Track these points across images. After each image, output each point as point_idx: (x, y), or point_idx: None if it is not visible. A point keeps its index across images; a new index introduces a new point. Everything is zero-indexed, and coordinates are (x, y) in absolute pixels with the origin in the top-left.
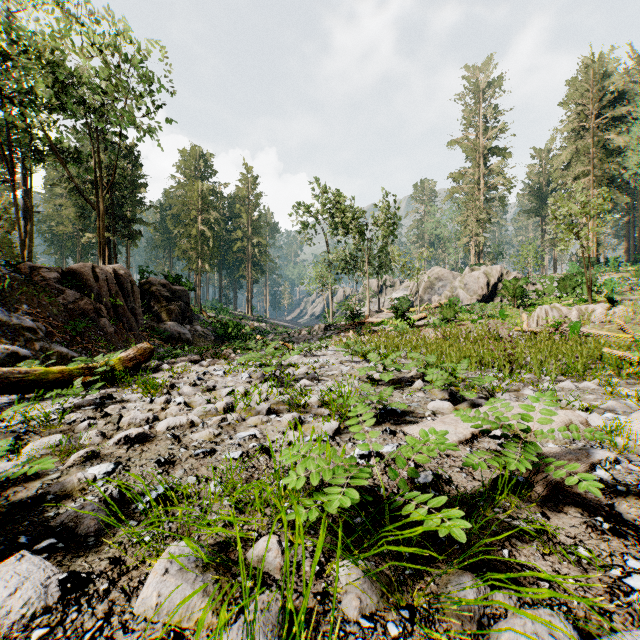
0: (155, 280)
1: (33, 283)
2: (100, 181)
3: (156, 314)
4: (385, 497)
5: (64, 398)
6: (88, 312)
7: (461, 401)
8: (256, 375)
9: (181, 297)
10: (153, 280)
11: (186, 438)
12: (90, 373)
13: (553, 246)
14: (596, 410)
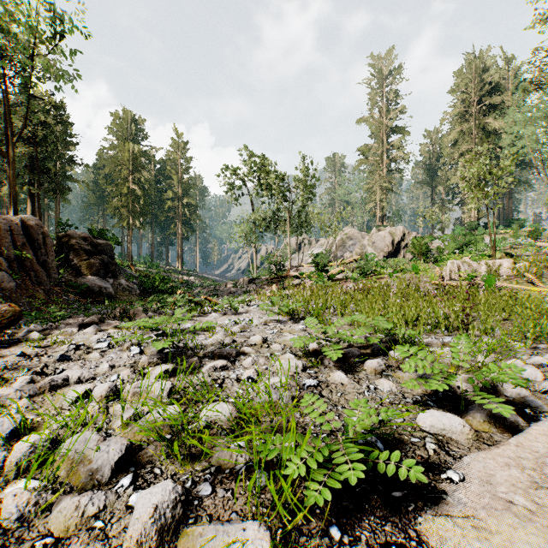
0: (75, 233)
1: None
2: (10, 127)
3: (75, 268)
4: None
5: None
6: None
7: (462, 404)
8: (150, 349)
9: (104, 251)
10: (73, 233)
11: None
12: None
13: (441, 212)
14: None
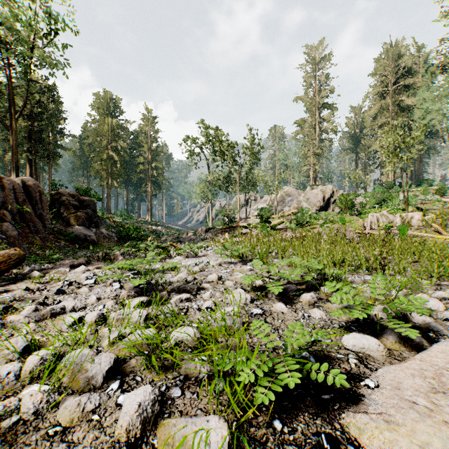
0: (65, 191)
1: None
2: (13, 105)
3: (65, 219)
4: None
5: None
6: None
7: (379, 328)
8: (128, 285)
9: (89, 206)
10: (63, 191)
11: None
12: None
13: (364, 173)
14: None
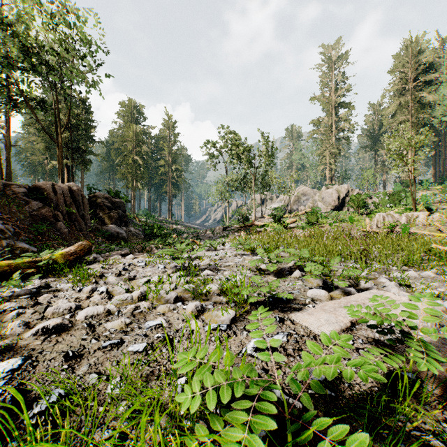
0: (100, 194)
1: (6, 196)
2: (59, 122)
3: (101, 219)
4: (287, 414)
5: (2, 289)
6: (48, 217)
7: (333, 289)
8: (169, 266)
9: (119, 207)
10: (99, 194)
11: (100, 327)
12: (36, 265)
13: (383, 172)
14: (443, 296)
